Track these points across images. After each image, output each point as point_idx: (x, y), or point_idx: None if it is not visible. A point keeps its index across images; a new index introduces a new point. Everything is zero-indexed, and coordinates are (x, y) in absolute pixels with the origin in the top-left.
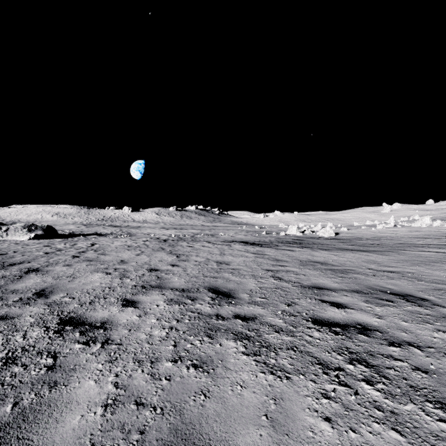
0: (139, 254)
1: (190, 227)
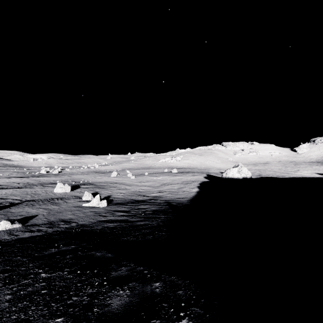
0: None
1: None
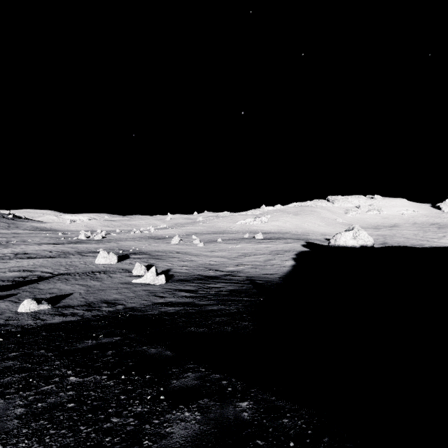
0: (0, 249)
1: None
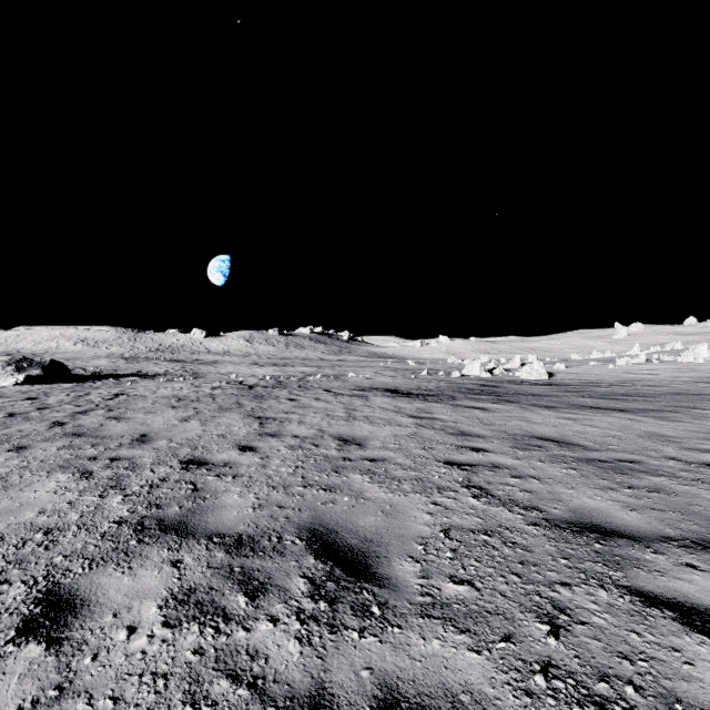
0: (188, 417)
1: (300, 362)
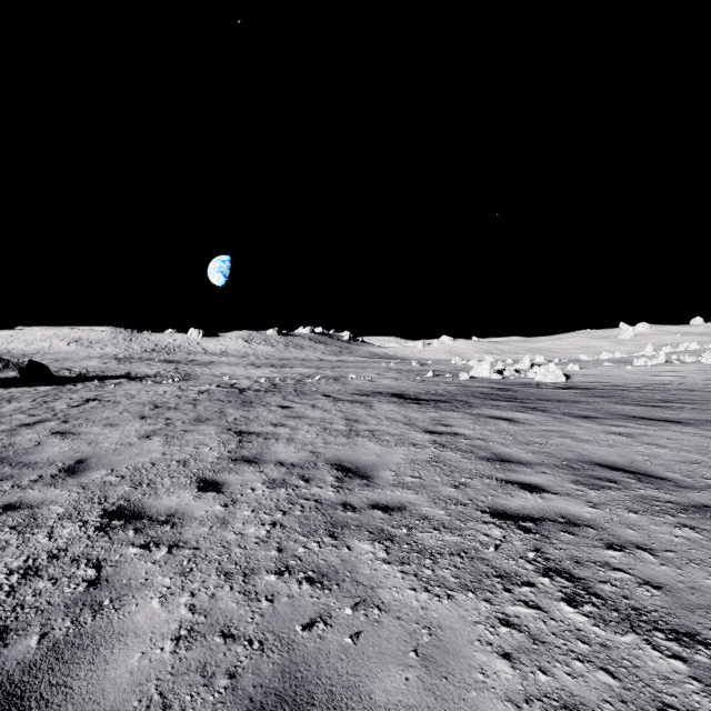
0: (153, 431)
1: (299, 363)
